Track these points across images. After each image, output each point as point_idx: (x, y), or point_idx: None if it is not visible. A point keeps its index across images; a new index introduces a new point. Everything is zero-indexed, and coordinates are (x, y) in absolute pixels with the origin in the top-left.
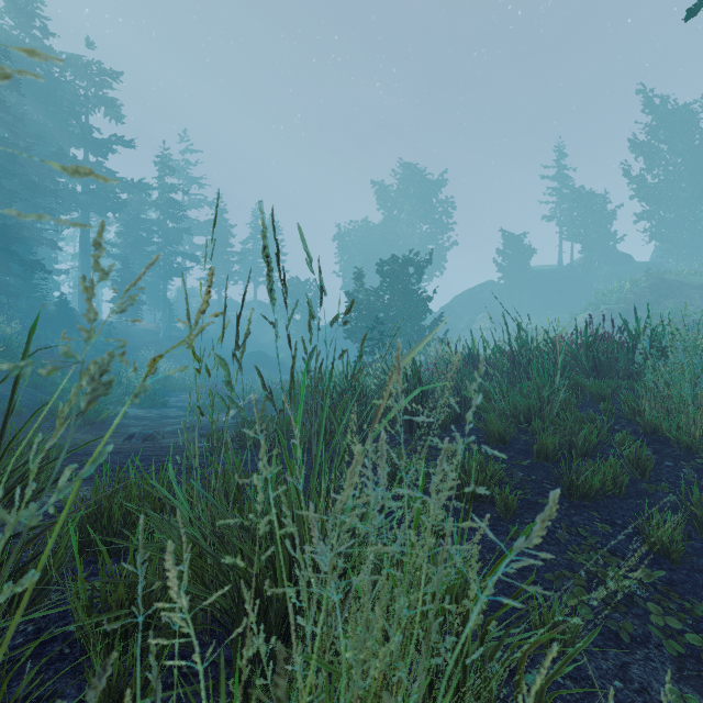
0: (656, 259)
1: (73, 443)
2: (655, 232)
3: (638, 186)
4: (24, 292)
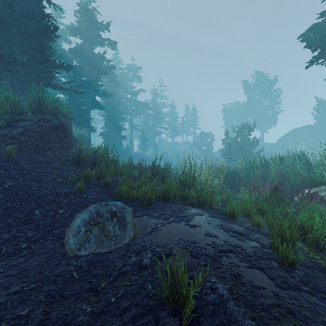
0: None
1: None
2: None
3: None
4: (121, 145)
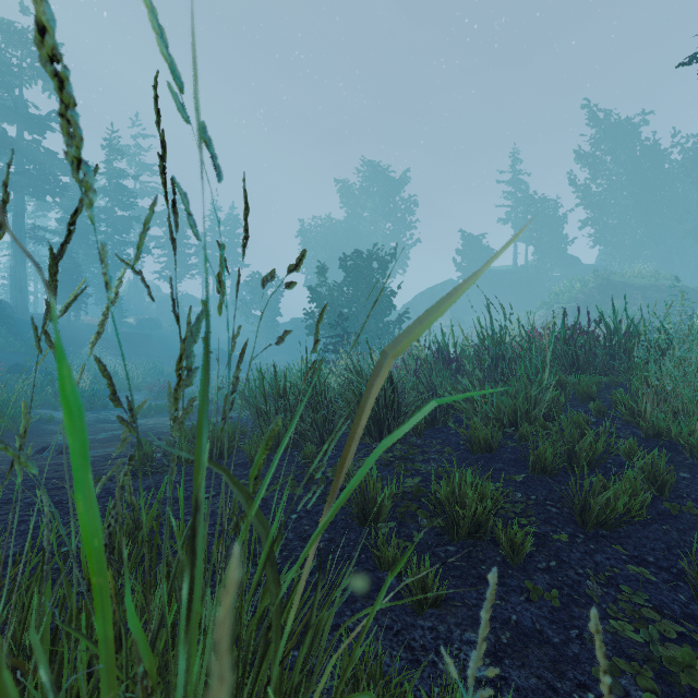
0: (600, 262)
1: None
2: (600, 236)
3: (586, 192)
4: None
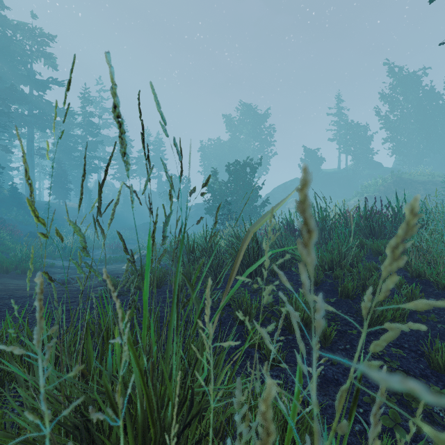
0: (396, 166)
1: (6, 287)
2: (395, 149)
3: (386, 120)
4: None
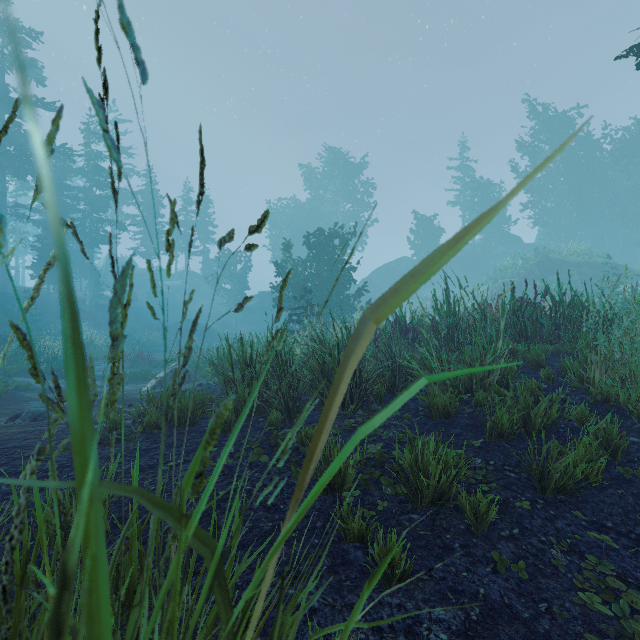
0: (539, 242)
1: None
2: (540, 218)
3: None
4: None
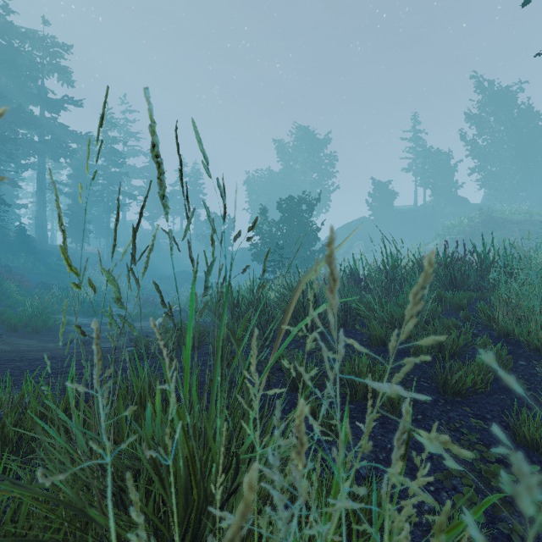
0: (485, 202)
1: (16, 348)
2: (485, 181)
3: (473, 146)
4: None
